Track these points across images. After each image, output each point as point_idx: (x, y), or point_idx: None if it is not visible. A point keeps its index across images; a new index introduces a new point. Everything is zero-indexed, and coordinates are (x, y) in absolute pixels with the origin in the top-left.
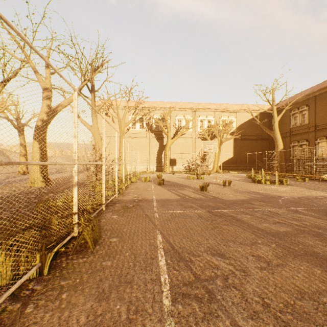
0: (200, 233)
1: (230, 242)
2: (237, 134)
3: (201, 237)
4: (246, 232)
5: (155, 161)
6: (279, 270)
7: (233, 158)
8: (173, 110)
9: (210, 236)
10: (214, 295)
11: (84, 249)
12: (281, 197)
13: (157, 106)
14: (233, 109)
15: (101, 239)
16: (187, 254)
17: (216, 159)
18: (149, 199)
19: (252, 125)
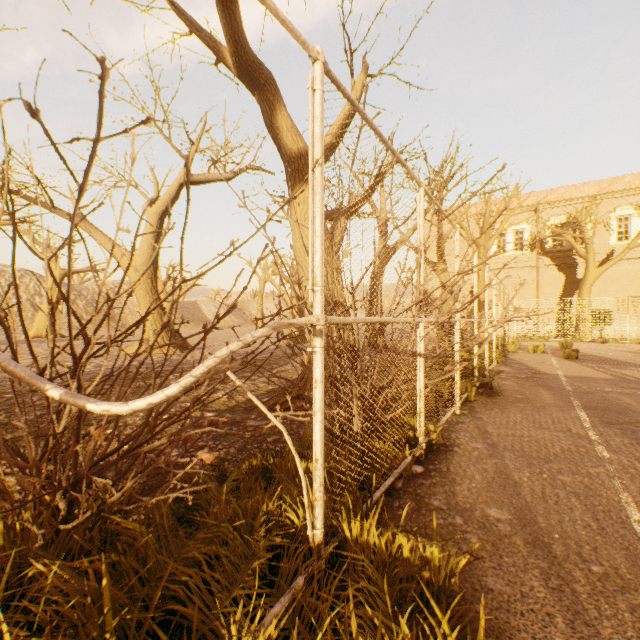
0: None
1: None
2: None
3: (639, 410)
4: None
5: (550, 316)
6: None
7: None
8: (602, 198)
9: None
10: (639, 432)
11: (490, 396)
12: None
13: (556, 199)
14: None
15: (503, 394)
16: (614, 415)
17: None
18: (551, 374)
19: None
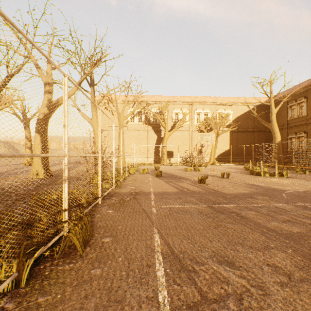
0: (202, 233)
1: (238, 246)
2: (234, 126)
3: (203, 238)
4: (254, 233)
5: (152, 153)
6: (305, 287)
7: (230, 150)
8: (170, 103)
9: (213, 237)
10: None
11: (72, 251)
12: (284, 191)
13: (154, 100)
14: (230, 102)
15: (93, 239)
16: (189, 261)
17: (212, 151)
18: (147, 192)
19: (248, 118)
